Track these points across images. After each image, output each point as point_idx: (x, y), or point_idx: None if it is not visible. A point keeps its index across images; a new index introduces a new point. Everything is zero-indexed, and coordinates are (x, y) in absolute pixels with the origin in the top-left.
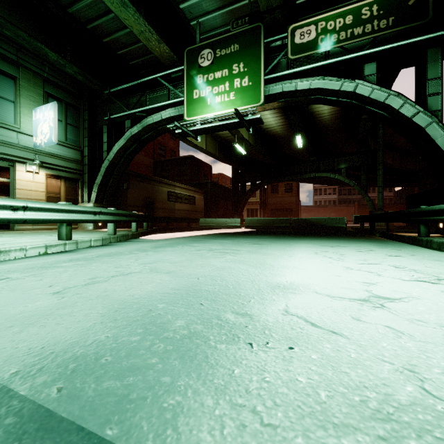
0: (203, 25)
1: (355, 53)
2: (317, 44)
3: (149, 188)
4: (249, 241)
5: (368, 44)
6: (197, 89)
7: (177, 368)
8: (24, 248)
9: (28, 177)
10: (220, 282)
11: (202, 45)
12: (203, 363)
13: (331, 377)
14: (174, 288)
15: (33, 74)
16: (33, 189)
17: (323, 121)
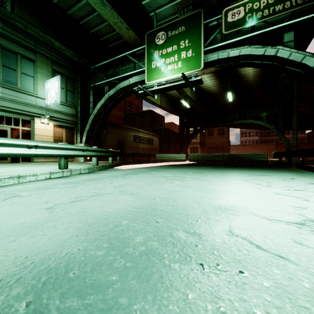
0: (159, 15)
1: (276, 25)
2: (245, 21)
3: (121, 133)
4: (193, 171)
5: (287, 17)
6: (154, 61)
7: (135, 288)
8: (36, 174)
9: (42, 126)
10: (172, 203)
11: (158, 29)
12: (158, 284)
13: (291, 313)
14: (136, 207)
15: (45, 58)
16: (45, 134)
17: (248, 81)
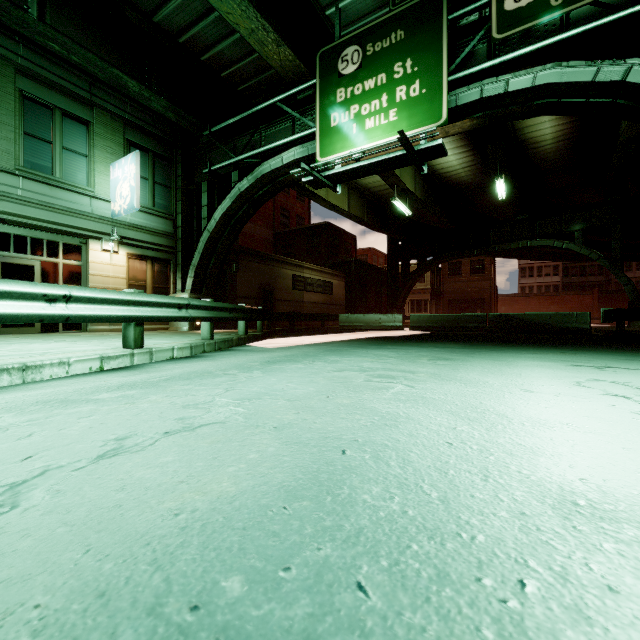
0: (345, 12)
1: (626, 8)
2: (548, 6)
3: (266, 271)
4: (426, 354)
5: None
6: (336, 112)
7: None
8: (66, 362)
9: (104, 258)
10: (400, 472)
11: (343, 41)
12: None
13: None
14: (284, 487)
15: (111, 116)
16: (111, 274)
17: (542, 154)
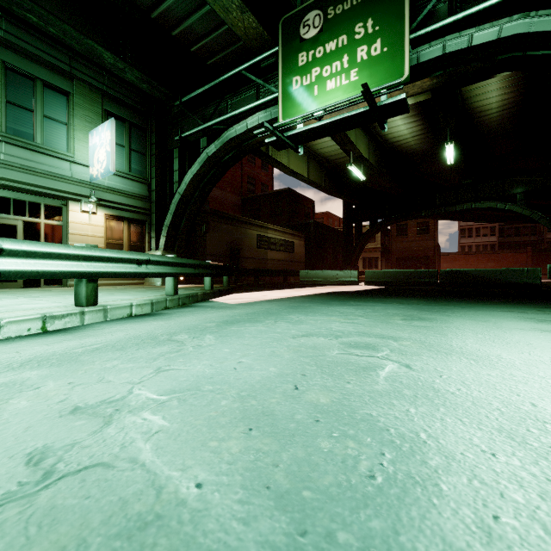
0: None
1: None
2: None
3: (234, 231)
4: (395, 311)
5: None
6: (298, 76)
7: None
8: None
9: (83, 218)
10: None
11: (305, 7)
12: None
13: None
14: None
15: (90, 88)
16: (90, 233)
17: (487, 123)
